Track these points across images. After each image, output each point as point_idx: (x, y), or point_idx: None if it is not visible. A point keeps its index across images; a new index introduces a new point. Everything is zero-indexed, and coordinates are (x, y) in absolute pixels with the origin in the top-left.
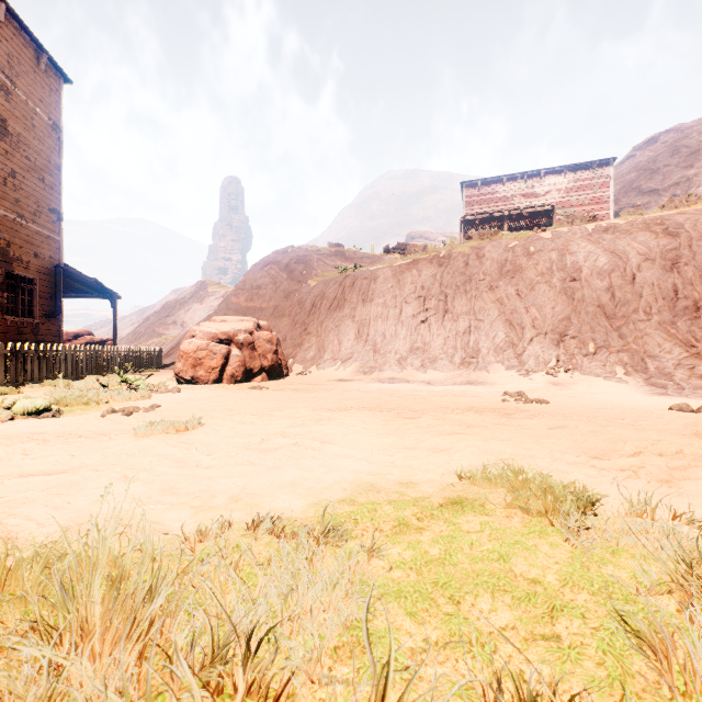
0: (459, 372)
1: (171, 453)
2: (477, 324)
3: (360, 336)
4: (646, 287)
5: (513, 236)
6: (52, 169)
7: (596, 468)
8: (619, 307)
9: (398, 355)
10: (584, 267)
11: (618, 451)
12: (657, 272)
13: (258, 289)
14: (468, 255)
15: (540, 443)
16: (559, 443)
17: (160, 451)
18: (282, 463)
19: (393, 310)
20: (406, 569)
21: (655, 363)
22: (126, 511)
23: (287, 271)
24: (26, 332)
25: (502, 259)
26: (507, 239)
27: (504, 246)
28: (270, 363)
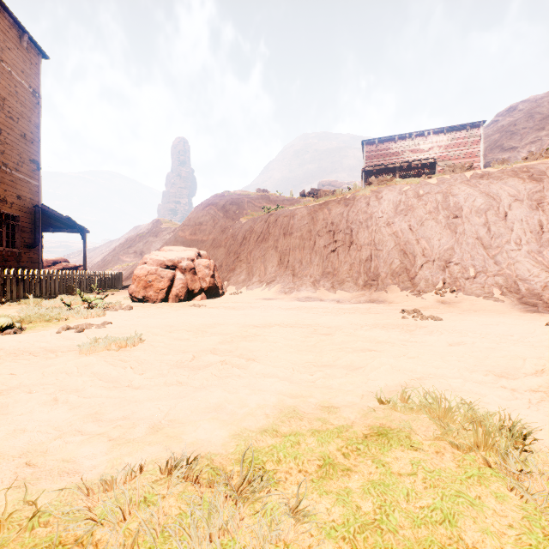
0: (362, 292)
1: (107, 371)
2: (377, 253)
3: (281, 262)
4: (516, 223)
5: (405, 182)
6: (32, 127)
7: (507, 389)
8: (494, 239)
9: (313, 279)
10: (464, 206)
11: (519, 369)
12: (525, 210)
13: (200, 225)
14: (369, 197)
15: (446, 361)
16: (464, 361)
17: (97, 369)
18: (209, 383)
19: (308, 242)
20: (338, 539)
21: (526, 285)
22: (40, 445)
23: (224, 211)
24: (10, 260)
25: (397, 200)
26: (400, 184)
27: (398, 190)
28: (208, 285)
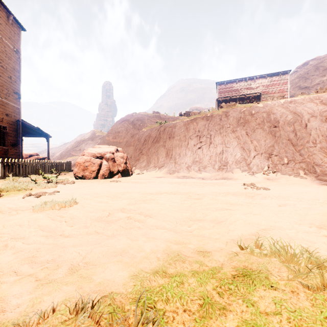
0: (217, 173)
1: (48, 224)
2: (226, 149)
3: (168, 155)
4: (313, 130)
5: (243, 106)
6: (15, 72)
7: None
8: (299, 140)
9: (187, 165)
10: (280, 120)
11: None
12: (318, 122)
13: (118, 133)
14: (221, 115)
15: (279, 216)
16: (292, 216)
17: (42, 223)
18: (118, 232)
19: (184, 143)
20: None
21: (320, 168)
22: None
23: (133, 124)
24: (1, 153)
25: (238, 117)
26: (240, 107)
27: (239, 110)
28: (122, 168)
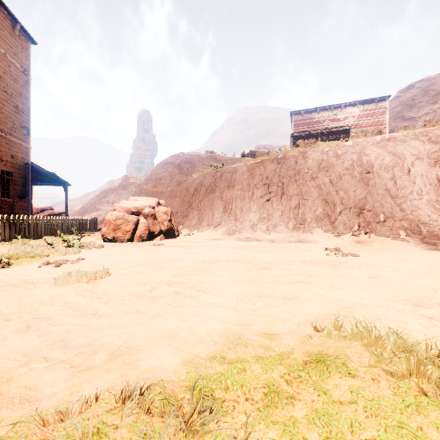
0: (292, 234)
1: (76, 301)
2: (304, 202)
3: (226, 210)
4: (418, 177)
5: (326, 144)
6: (23, 100)
7: (425, 317)
8: (399, 190)
9: (251, 223)
10: (375, 164)
11: (432, 298)
12: (425, 167)
13: (160, 179)
14: (297, 156)
15: (368, 291)
16: (383, 291)
17: (68, 299)
18: (164, 311)
19: (247, 193)
20: None
21: (426, 228)
22: (6, 372)
23: (179, 168)
24: (5, 207)
25: (320, 159)
26: (322, 146)
27: (320, 150)
28: (166, 228)
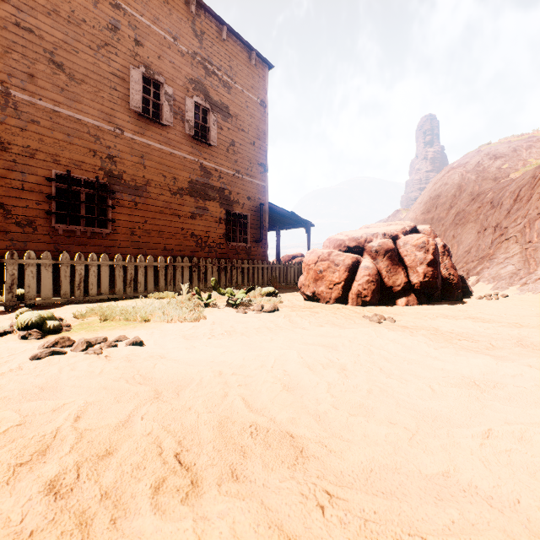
0: None
1: None
2: None
3: None
4: None
5: None
6: (260, 135)
7: None
8: None
9: None
10: None
11: None
12: None
13: (436, 198)
14: None
15: None
16: None
17: None
18: None
19: None
20: None
21: None
22: None
23: (477, 171)
24: (242, 253)
25: None
26: None
27: None
28: (421, 279)
